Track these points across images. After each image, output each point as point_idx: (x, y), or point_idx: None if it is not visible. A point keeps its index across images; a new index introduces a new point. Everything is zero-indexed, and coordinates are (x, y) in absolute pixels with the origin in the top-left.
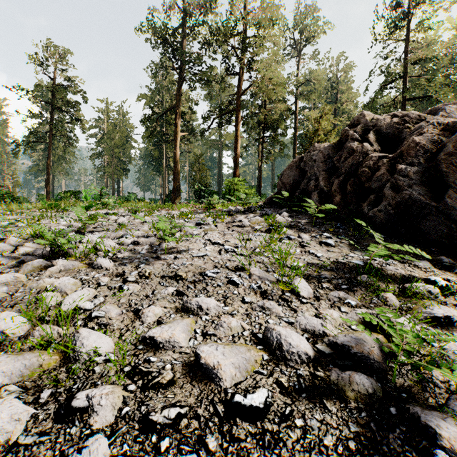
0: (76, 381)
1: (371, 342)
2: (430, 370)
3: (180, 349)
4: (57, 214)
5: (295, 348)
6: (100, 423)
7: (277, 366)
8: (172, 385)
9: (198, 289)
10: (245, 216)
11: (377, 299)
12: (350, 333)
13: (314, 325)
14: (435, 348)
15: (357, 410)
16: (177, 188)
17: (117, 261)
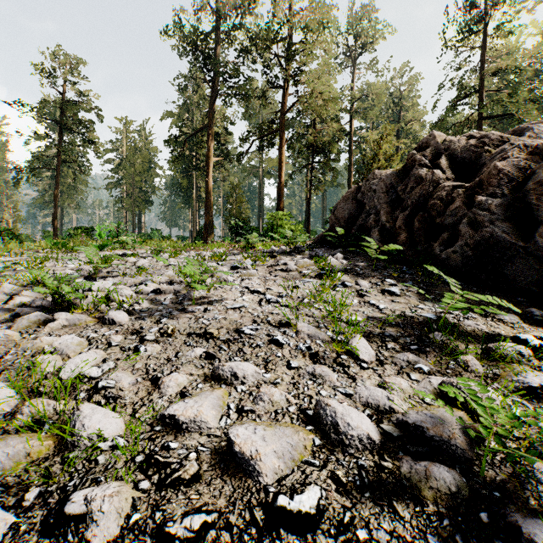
0: (72, 476)
1: (451, 421)
2: (531, 462)
3: (208, 431)
4: (65, 255)
5: (355, 431)
6: (100, 536)
7: (332, 454)
8: (197, 481)
9: (233, 350)
10: (291, 258)
11: (455, 363)
12: (424, 408)
13: (378, 399)
14: (532, 430)
15: (437, 516)
16: (209, 224)
17: (134, 314)
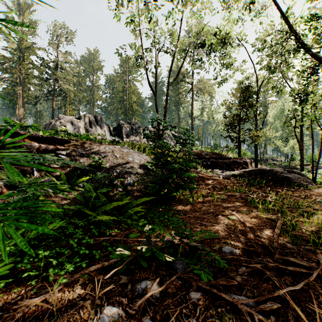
0: None
1: None
2: None
3: None
4: None
5: None
6: None
7: None
8: None
9: None
10: None
11: None
12: None
13: None
14: None
15: None
16: None
17: None
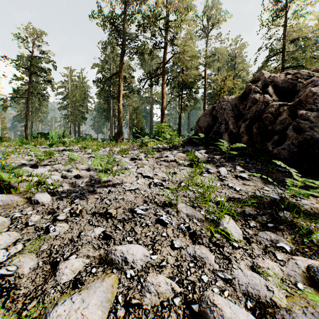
0: None
1: None
2: None
3: None
4: (26, 150)
5: None
6: None
7: None
8: None
9: (126, 230)
10: (171, 152)
11: (308, 241)
12: (305, 302)
13: (258, 288)
14: None
15: None
16: (120, 131)
17: (56, 195)
